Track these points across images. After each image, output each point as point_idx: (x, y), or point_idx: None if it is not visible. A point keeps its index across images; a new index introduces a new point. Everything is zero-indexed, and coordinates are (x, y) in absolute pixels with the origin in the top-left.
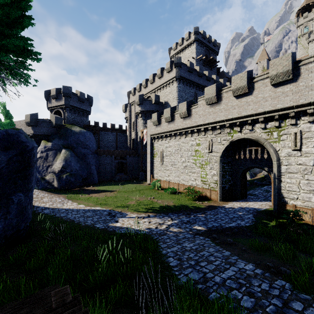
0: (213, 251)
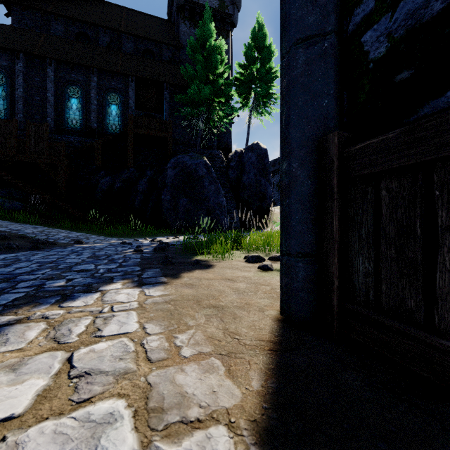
0: (24, 229)
